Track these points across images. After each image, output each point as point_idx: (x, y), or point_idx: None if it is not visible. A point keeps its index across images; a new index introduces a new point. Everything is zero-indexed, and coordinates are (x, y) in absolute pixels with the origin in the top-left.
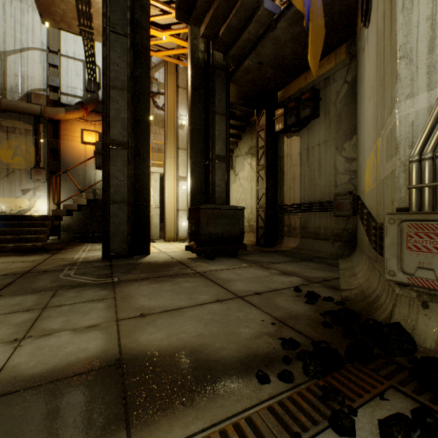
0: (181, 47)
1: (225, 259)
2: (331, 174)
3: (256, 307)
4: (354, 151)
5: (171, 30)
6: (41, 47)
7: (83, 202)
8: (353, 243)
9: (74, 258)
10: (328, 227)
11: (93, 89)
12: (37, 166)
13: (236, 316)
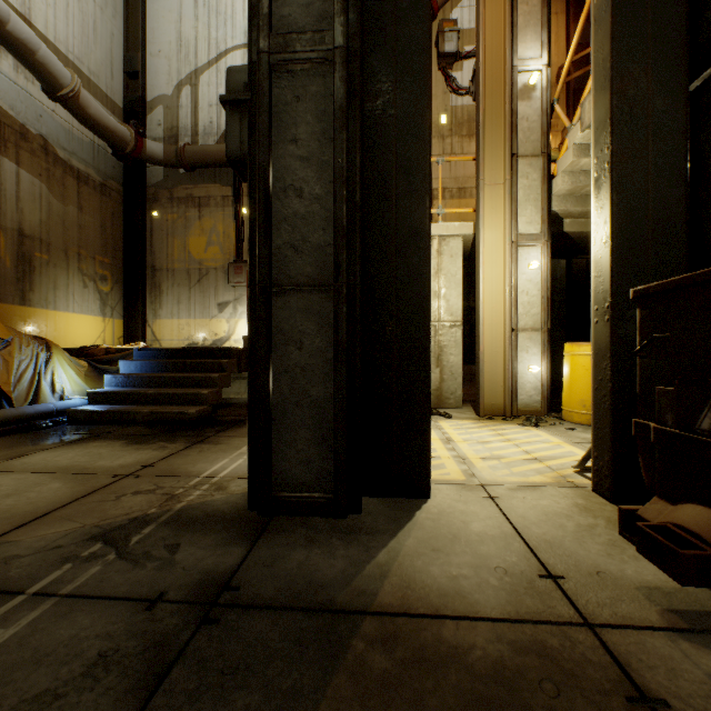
0: None
1: None
2: None
3: None
4: None
5: None
6: (244, 42)
7: None
8: None
9: (196, 476)
10: None
11: None
12: (237, 259)
13: None
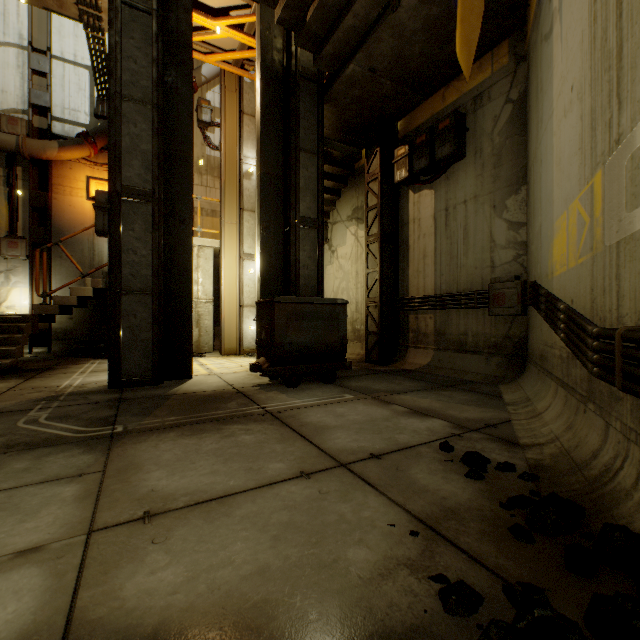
0: (246, 48)
1: (316, 385)
2: (485, 249)
3: (375, 489)
4: (523, 211)
5: (229, 17)
6: (19, 42)
7: (86, 292)
8: (521, 358)
9: (60, 386)
10: (480, 333)
11: (106, 114)
12: (11, 235)
13: (338, 514)
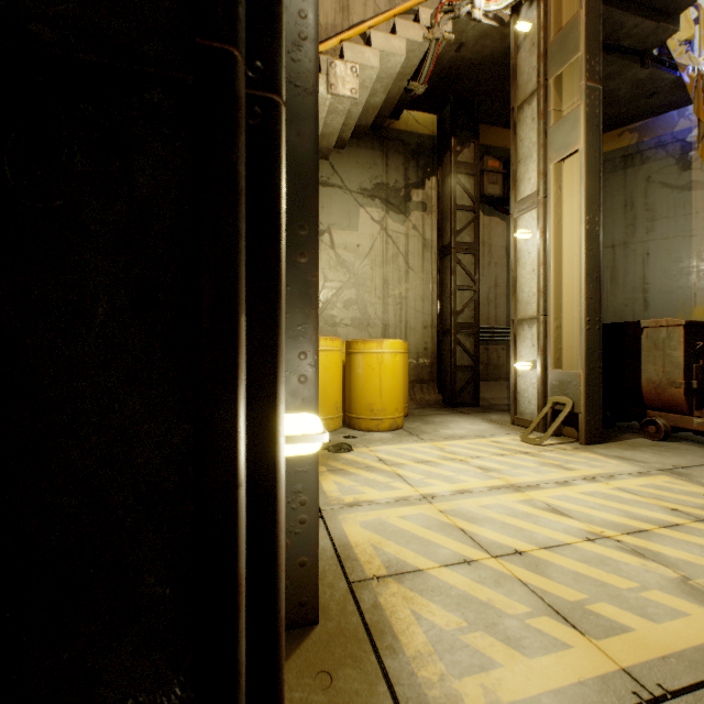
0: None
1: None
2: None
3: None
4: None
5: None
6: None
7: None
8: None
9: None
10: None
11: None
12: None
13: None
